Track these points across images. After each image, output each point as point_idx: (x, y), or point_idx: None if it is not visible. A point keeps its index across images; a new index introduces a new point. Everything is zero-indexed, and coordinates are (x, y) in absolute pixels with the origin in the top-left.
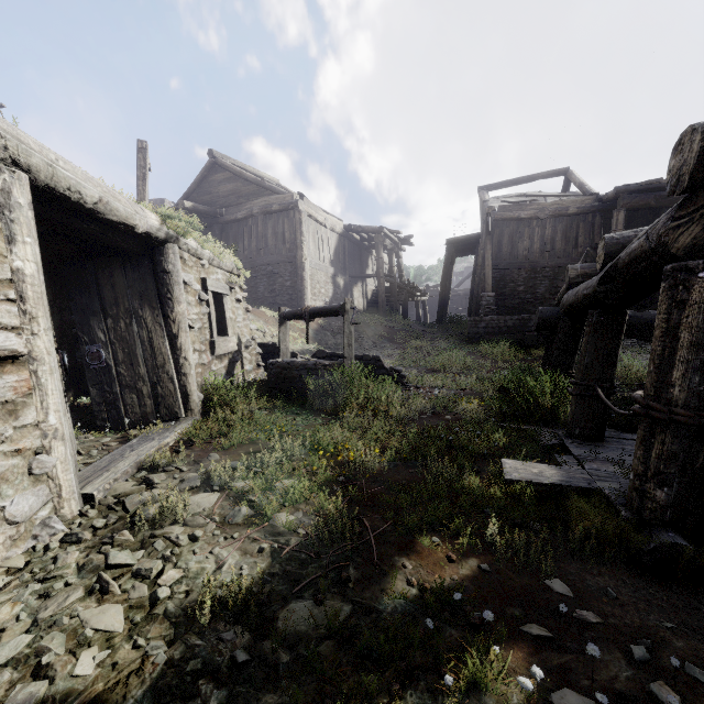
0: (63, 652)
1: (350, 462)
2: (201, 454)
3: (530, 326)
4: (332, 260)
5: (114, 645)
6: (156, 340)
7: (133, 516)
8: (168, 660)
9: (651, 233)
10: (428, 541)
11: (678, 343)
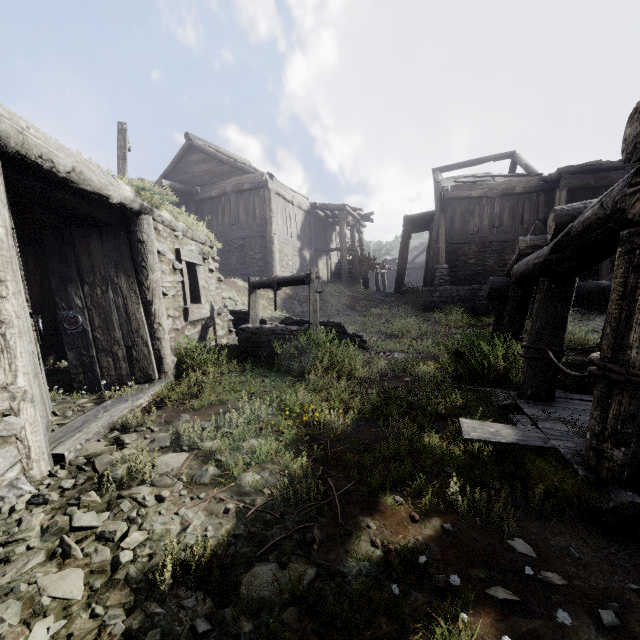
0: (17, 623)
1: (315, 422)
2: (173, 415)
3: (480, 295)
4: (299, 235)
5: (71, 614)
6: (131, 306)
7: (102, 476)
8: (126, 630)
9: (606, 201)
10: (391, 501)
11: (635, 306)
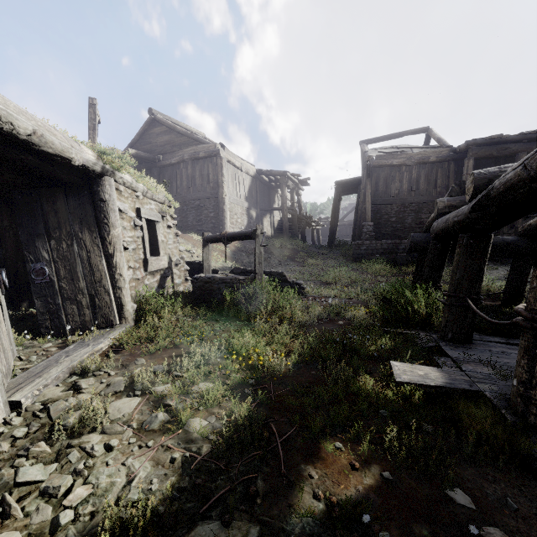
0: None
1: (259, 365)
2: (130, 359)
3: (401, 248)
4: (247, 196)
5: None
6: (94, 259)
7: (54, 424)
8: None
9: (530, 163)
10: (332, 448)
11: None
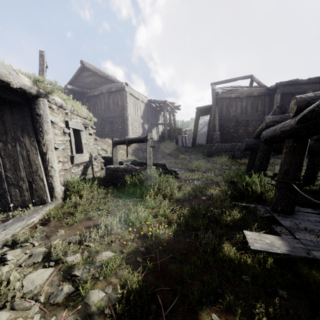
0: None
1: (148, 235)
2: (53, 230)
3: (236, 148)
4: (142, 116)
5: None
6: (32, 156)
7: None
8: None
9: None
10: None
11: None
